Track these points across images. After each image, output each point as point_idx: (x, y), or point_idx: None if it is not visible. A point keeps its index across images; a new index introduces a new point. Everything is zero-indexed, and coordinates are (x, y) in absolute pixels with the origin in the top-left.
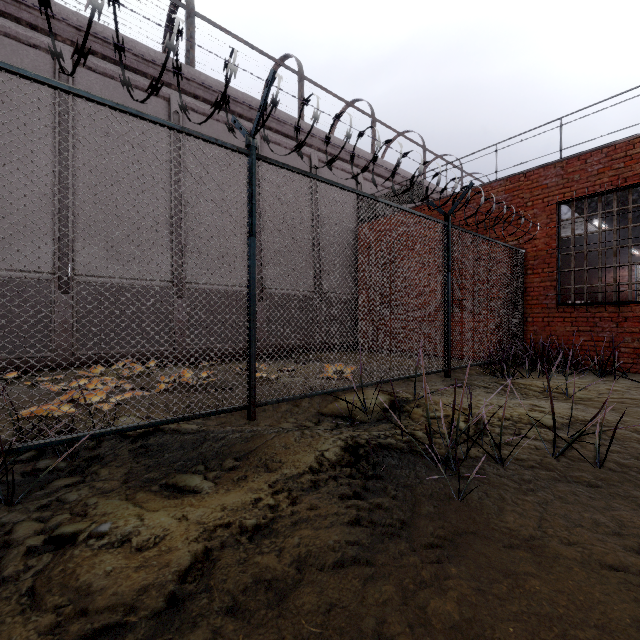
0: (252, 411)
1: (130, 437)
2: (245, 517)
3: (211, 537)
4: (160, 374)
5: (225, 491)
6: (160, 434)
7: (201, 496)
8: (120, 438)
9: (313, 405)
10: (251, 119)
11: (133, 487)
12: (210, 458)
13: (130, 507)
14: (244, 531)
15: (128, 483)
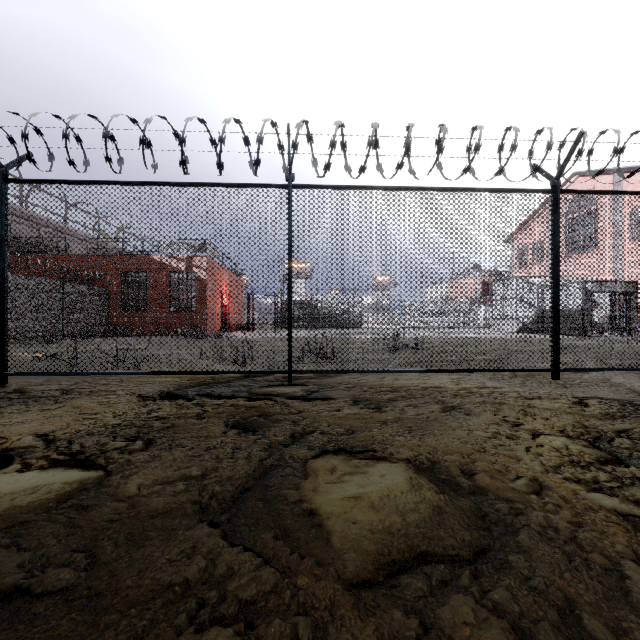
0: None
1: None
2: None
3: None
4: None
5: None
6: None
7: None
8: None
9: None
10: None
11: None
12: None
13: None
14: None
15: None
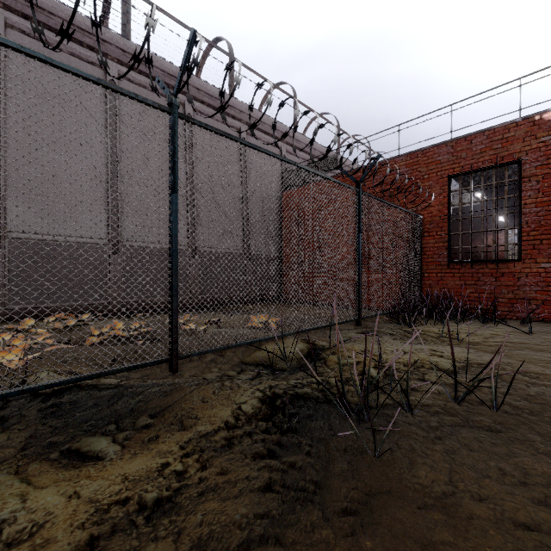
0: (174, 364)
1: (42, 395)
2: (146, 489)
3: (102, 519)
4: (91, 327)
5: (131, 456)
6: (76, 391)
7: (103, 464)
8: (31, 397)
9: (237, 354)
10: (185, 92)
11: (30, 455)
12: (124, 416)
13: (15, 484)
14: (142, 508)
15: (25, 450)
